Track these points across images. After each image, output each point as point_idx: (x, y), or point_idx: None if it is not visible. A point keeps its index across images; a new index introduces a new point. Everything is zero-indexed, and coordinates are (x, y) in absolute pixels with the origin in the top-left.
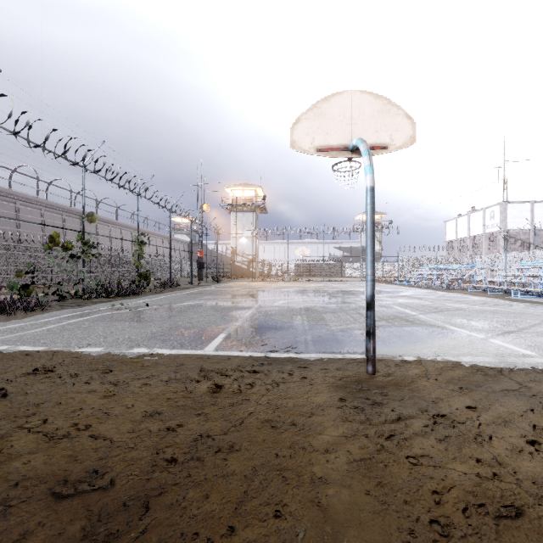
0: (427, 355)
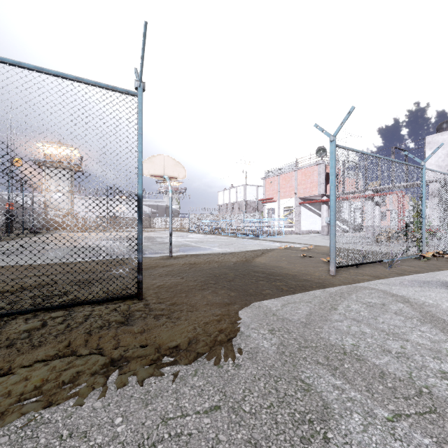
0: (190, 252)
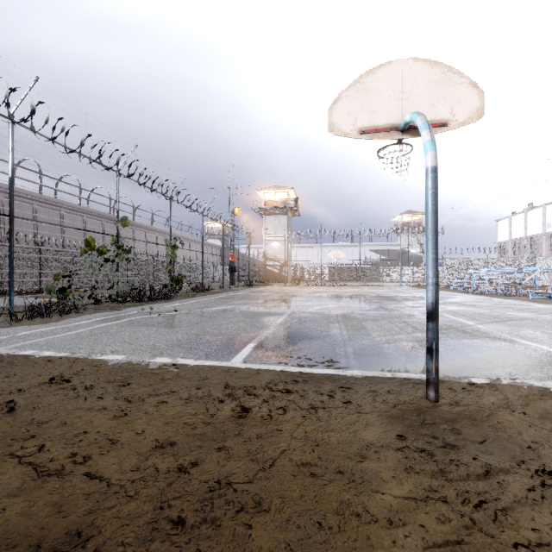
0: (501, 376)
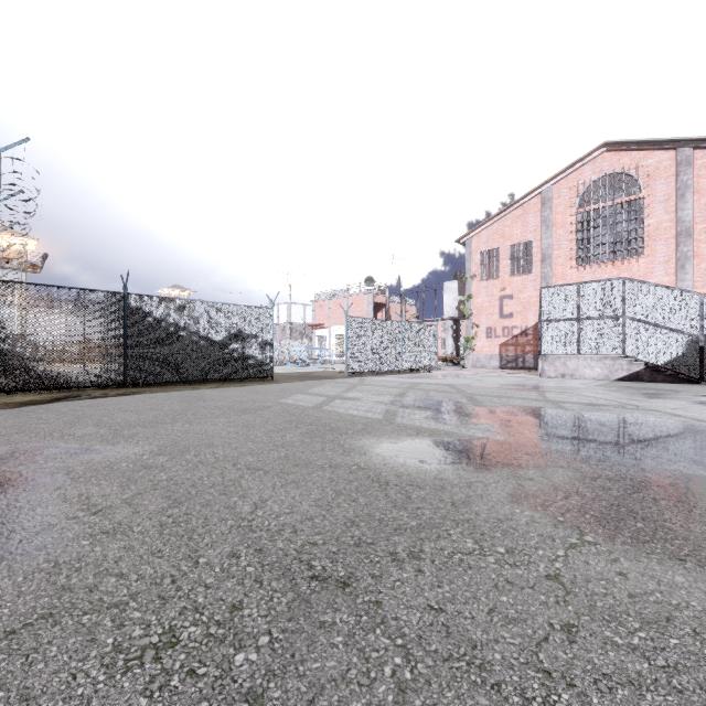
0: None
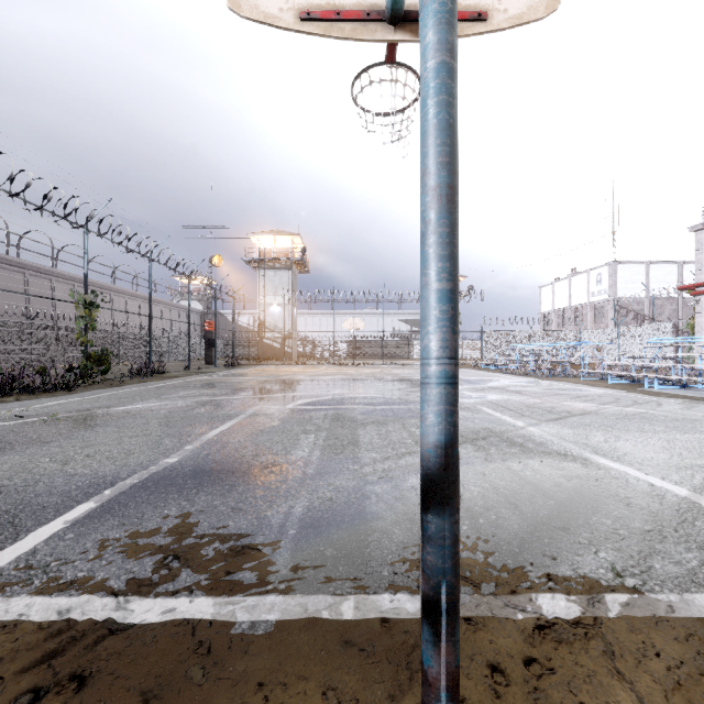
0: (598, 583)
